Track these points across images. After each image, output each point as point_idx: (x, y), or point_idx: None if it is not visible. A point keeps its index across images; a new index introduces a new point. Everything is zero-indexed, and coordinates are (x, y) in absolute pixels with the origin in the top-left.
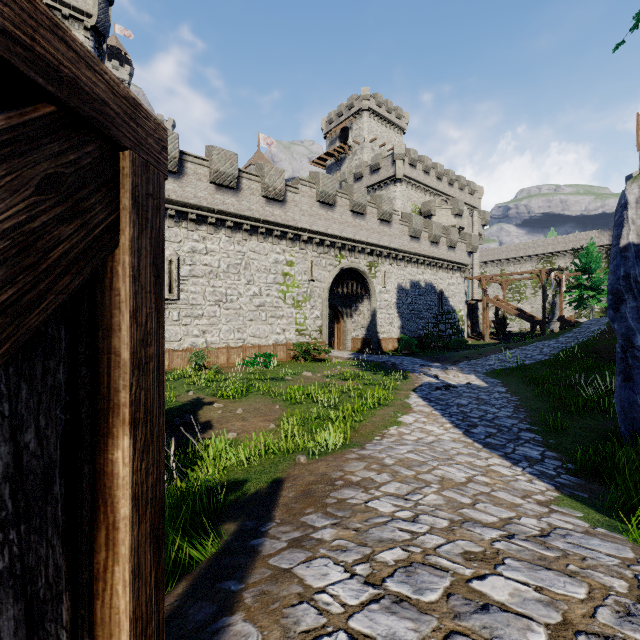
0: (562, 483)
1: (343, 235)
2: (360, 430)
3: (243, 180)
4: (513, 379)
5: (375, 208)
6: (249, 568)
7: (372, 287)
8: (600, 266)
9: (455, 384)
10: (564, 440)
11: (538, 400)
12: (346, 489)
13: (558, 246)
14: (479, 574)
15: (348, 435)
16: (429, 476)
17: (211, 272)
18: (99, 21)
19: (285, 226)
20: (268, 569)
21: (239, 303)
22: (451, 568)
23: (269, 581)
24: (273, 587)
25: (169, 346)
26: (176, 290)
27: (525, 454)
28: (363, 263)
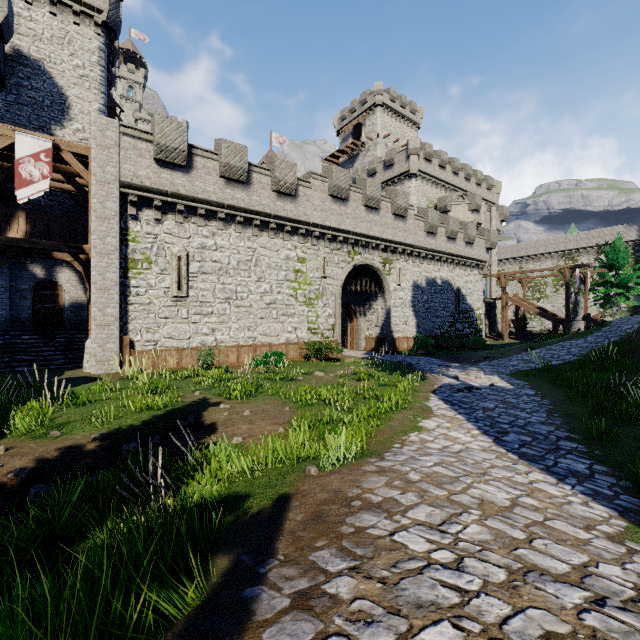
0: (624, 507)
1: (356, 231)
2: (377, 436)
3: (253, 174)
4: (541, 381)
5: (389, 203)
6: None
7: (386, 284)
8: (628, 262)
9: (478, 386)
10: (612, 451)
11: (573, 404)
12: (365, 513)
13: (581, 242)
14: None
15: (364, 442)
16: (465, 497)
17: (221, 269)
18: (110, 17)
19: (296, 221)
20: None
21: (249, 301)
22: None
23: None
24: None
25: (178, 344)
26: (185, 287)
27: (570, 468)
28: (377, 260)
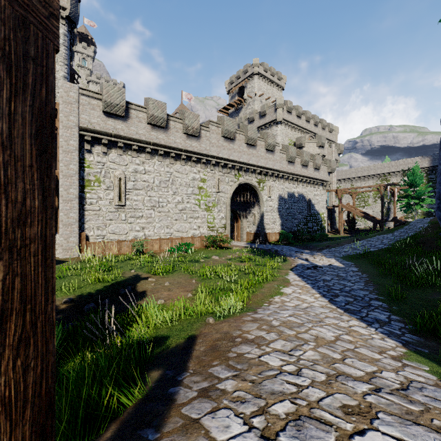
0: (407, 341)
1: (240, 160)
2: (253, 298)
3: (170, 122)
4: (362, 262)
5: (263, 141)
6: (165, 416)
7: (261, 197)
8: (422, 182)
9: (321, 265)
10: (404, 307)
11: (382, 277)
12: (243, 345)
13: (392, 168)
14: (359, 429)
15: (244, 302)
16: (306, 335)
17: (148, 186)
18: (71, 12)
19: (200, 154)
20: (180, 418)
21: (168, 208)
22: (334, 422)
23: (180, 431)
24: (183, 438)
25: (119, 238)
26: (124, 199)
27: (376, 317)
28: (254, 180)
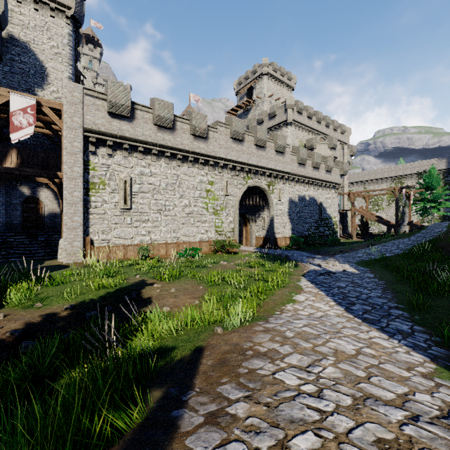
0: (434, 355)
1: (249, 162)
2: (264, 306)
3: (177, 123)
4: (378, 267)
5: (273, 143)
6: (166, 449)
7: (270, 200)
8: (439, 184)
9: (334, 271)
10: (427, 316)
11: (400, 284)
12: (255, 359)
13: (406, 170)
14: None
15: (255, 310)
16: (324, 348)
17: (154, 189)
18: (76, 12)
19: (207, 156)
20: None
21: (174, 211)
22: None
23: None
24: None
25: (124, 242)
26: (129, 202)
27: (397, 328)
28: (264, 183)
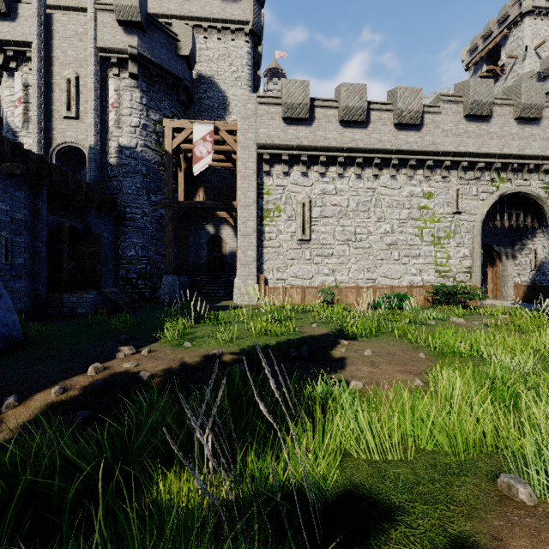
0: None
1: (504, 152)
2: None
3: (373, 112)
4: None
5: None
6: None
7: None
8: None
9: None
10: None
11: None
12: None
13: None
14: None
15: None
16: None
17: (340, 212)
18: (254, 24)
19: (422, 153)
20: None
21: (368, 242)
22: None
23: None
24: None
25: (302, 283)
26: (308, 231)
27: None
28: (536, 185)
